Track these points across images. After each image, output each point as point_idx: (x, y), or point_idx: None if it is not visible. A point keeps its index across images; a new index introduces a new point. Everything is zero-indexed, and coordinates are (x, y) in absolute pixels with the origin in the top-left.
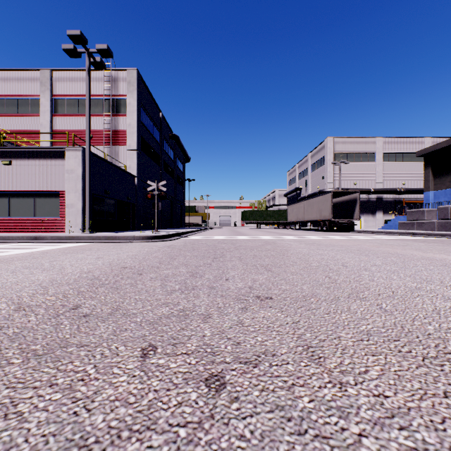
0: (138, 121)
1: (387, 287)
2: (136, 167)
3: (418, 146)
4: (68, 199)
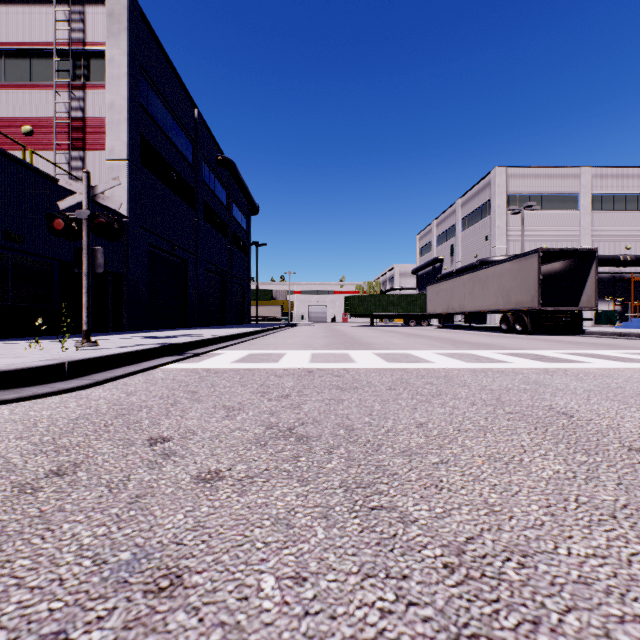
0: (131, 99)
1: None
2: (125, 196)
3: None
4: None
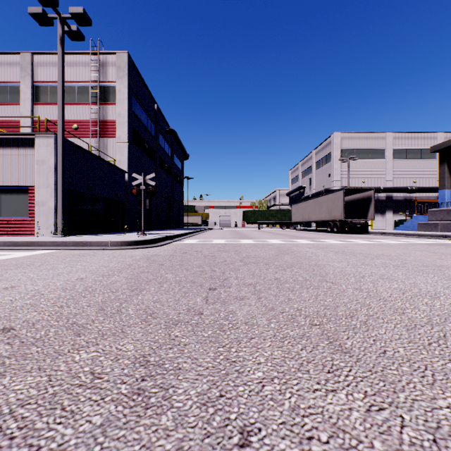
0: (129, 110)
1: None
2: (126, 161)
3: (430, 141)
4: (38, 196)
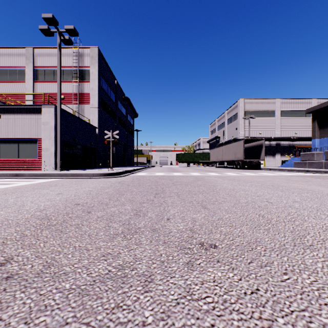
0: (98, 86)
1: (325, 230)
2: (97, 120)
3: (306, 105)
4: (44, 145)
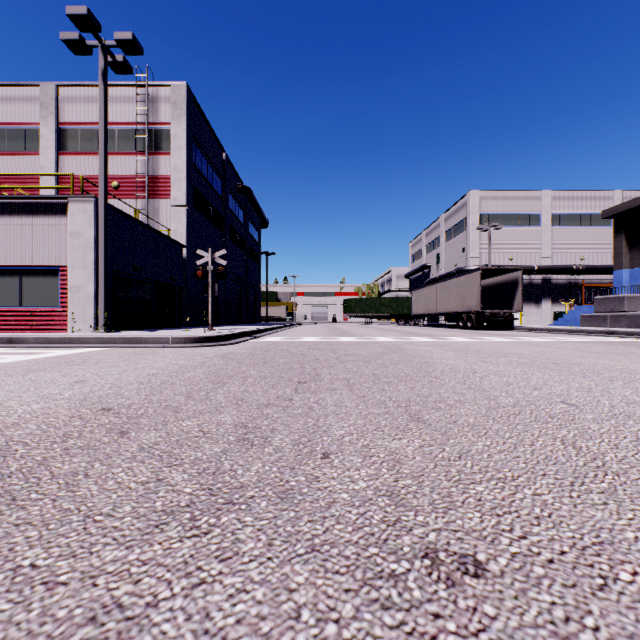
0: (188, 162)
1: None
2: (185, 232)
3: (603, 203)
4: (73, 279)
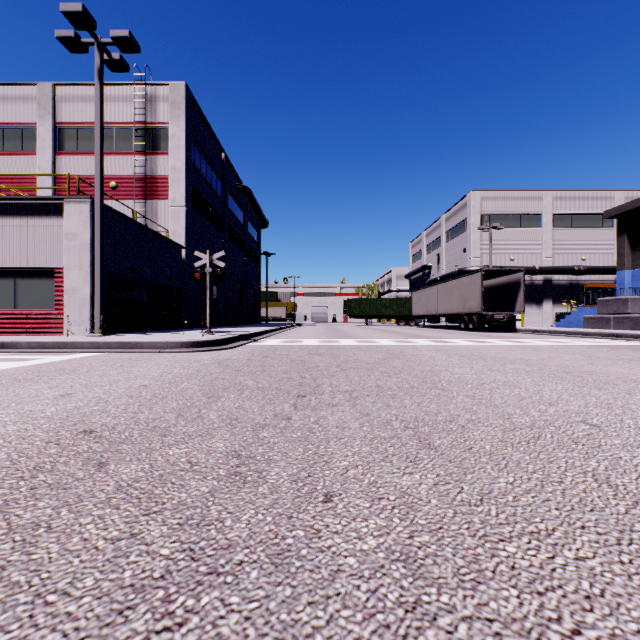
0: (187, 162)
1: None
2: (184, 232)
3: (605, 203)
4: (68, 281)
